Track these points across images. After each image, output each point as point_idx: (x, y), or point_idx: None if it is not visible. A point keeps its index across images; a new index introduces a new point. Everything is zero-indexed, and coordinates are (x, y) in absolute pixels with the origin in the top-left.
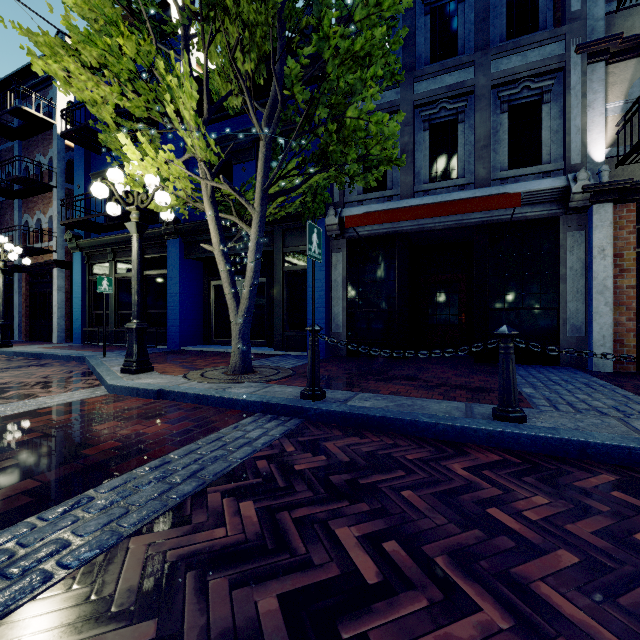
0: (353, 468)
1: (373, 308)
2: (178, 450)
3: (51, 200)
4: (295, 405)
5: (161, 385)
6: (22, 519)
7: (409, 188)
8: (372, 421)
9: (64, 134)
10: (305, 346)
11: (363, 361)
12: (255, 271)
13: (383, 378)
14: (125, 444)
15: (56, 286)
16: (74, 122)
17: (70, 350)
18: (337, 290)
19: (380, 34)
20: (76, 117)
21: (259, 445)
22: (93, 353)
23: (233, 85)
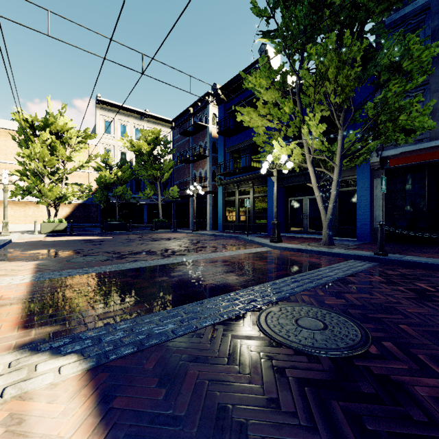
0: (415, 276)
1: (406, 212)
2: (332, 265)
3: (206, 162)
4: (373, 256)
5: (297, 247)
6: (308, 271)
7: (437, 133)
8: (419, 265)
9: (218, 132)
10: (354, 235)
11: (399, 244)
12: (336, 195)
13: (419, 252)
14: (310, 262)
15: (209, 203)
16: (218, 124)
17: (224, 233)
18: (377, 201)
19: (422, 79)
20: (219, 122)
21: (365, 267)
22: (237, 235)
23: (324, 107)
